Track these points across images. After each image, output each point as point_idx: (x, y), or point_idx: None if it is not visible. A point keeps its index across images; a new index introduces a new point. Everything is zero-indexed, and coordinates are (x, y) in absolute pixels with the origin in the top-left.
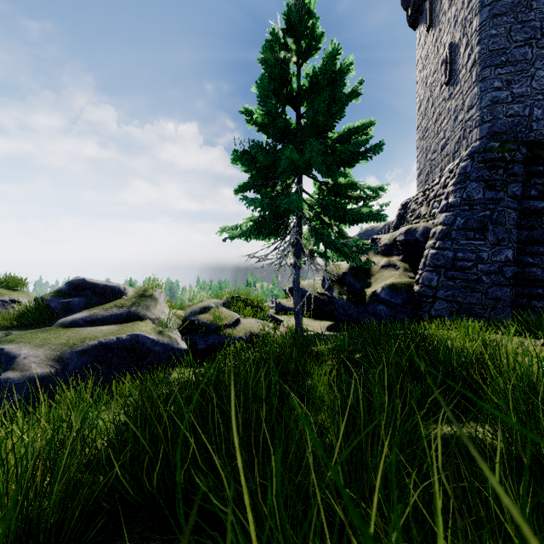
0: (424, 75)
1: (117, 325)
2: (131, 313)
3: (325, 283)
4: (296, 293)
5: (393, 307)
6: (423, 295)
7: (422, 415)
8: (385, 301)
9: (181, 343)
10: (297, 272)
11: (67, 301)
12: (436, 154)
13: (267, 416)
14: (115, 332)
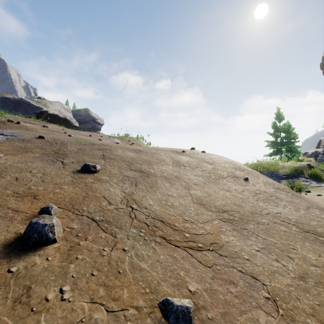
0: None
1: None
2: None
3: None
4: None
5: None
6: None
7: None
8: None
9: None
10: None
11: None
12: None
13: None
14: None
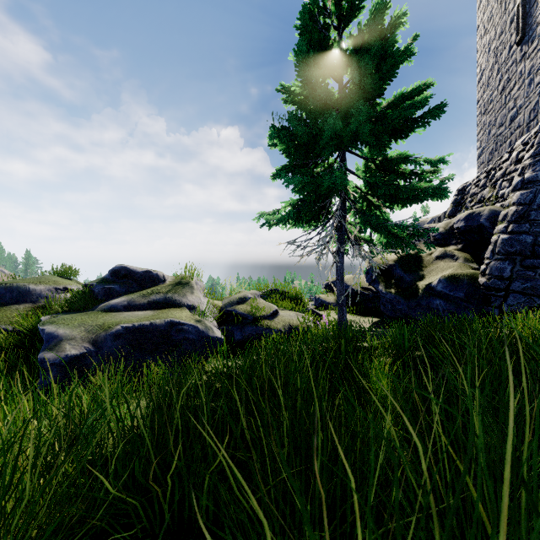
0: (487, 40)
1: (153, 310)
2: (167, 299)
3: (369, 276)
4: (339, 283)
5: (452, 301)
6: (492, 288)
7: (539, 435)
8: (442, 295)
9: (216, 332)
10: (341, 260)
11: (109, 287)
12: (503, 127)
13: (319, 423)
14: (149, 317)
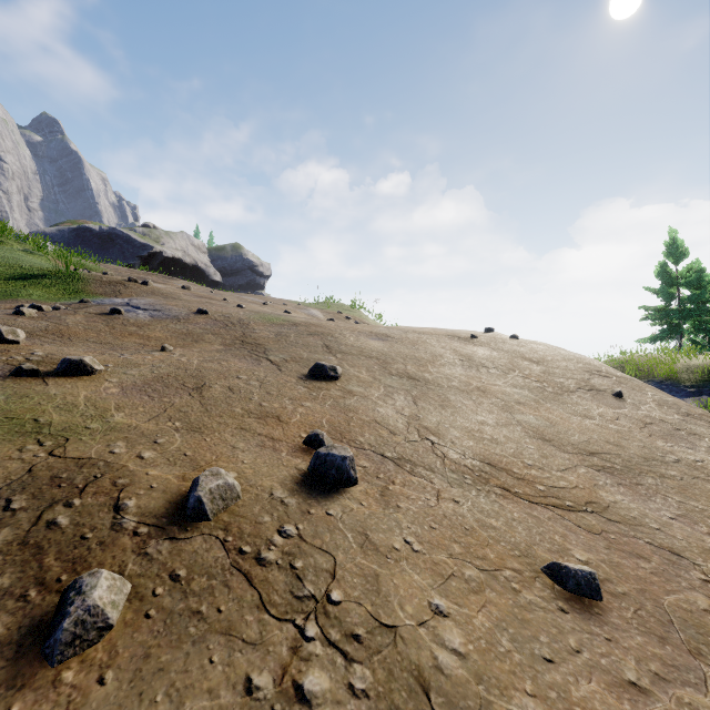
0: None
1: None
2: None
3: None
4: None
5: None
6: None
7: None
8: None
9: None
10: None
11: None
12: None
13: None
14: None
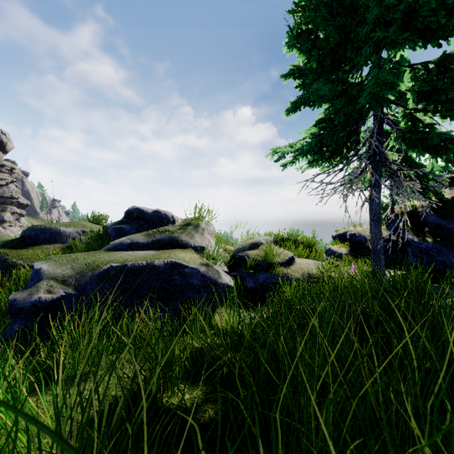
0: None
1: (156, 250)
2: (172, 239)
3: (392, 225)
4: (375, 225)
5: None
6: None
7: None
8: None
9: (225, 278)
10: (377, 196)
11: (119, 227)
12: None
13: None
14: (148, 257)
